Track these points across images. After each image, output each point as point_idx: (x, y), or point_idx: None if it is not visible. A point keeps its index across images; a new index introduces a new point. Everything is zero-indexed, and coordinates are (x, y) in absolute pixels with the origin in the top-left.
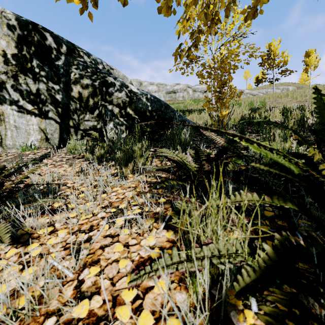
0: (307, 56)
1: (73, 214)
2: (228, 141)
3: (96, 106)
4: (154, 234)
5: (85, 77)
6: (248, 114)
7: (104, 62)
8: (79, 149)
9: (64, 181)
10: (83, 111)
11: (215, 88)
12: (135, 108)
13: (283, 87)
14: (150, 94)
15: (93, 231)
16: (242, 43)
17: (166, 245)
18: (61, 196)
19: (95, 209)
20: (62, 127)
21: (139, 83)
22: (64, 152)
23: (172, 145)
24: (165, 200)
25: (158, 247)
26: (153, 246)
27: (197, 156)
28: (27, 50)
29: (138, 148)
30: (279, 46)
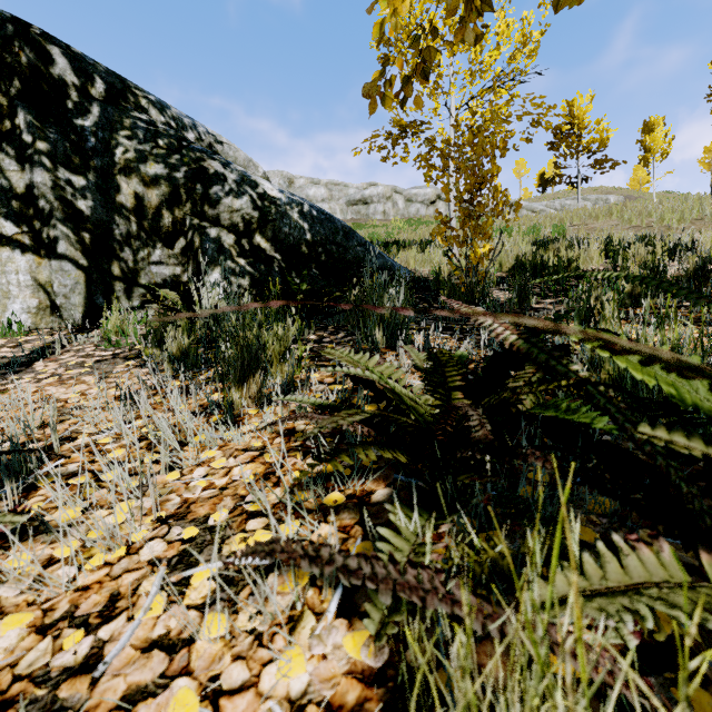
0: (647, 130)
1: (68, 547)
2: (528, 335)
3: (179, 229)
4: (307, 641)
5: (150, 158)
6: (532, 252)
7: (201, 125)
8: (130, 334)
9: (74, 425)
10: (146, 240)
11: (459, 192)
12: (275, 235)
13: (597, 197)
14: (310, 204)
15: (113, 620)
16: (517, 95)
17: (345, 695)
18: (51, 479)
19: (134, 533)
20: (92, 279)
21: (288, 179)
22: (94, 340)
23: (361, 327)
24: (344, 497)
25: (319, 702)
26: (302, 696)
27: (439, 378)
28: (1, 87)
29: (275, 337)
30: (589, 109)
